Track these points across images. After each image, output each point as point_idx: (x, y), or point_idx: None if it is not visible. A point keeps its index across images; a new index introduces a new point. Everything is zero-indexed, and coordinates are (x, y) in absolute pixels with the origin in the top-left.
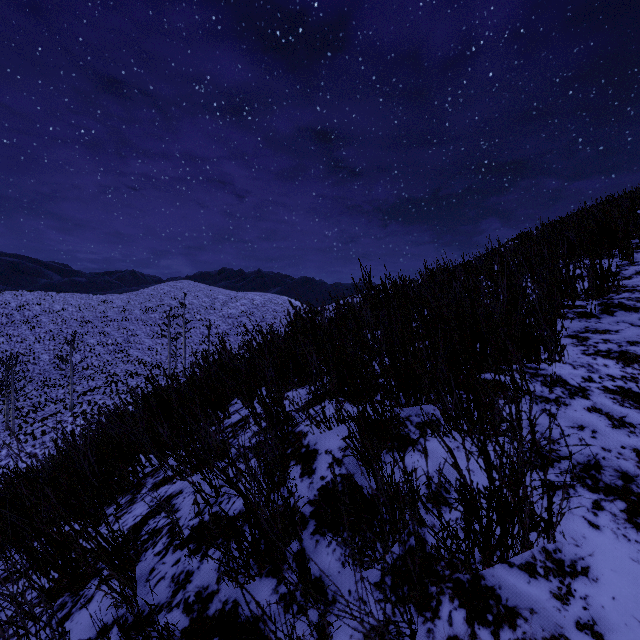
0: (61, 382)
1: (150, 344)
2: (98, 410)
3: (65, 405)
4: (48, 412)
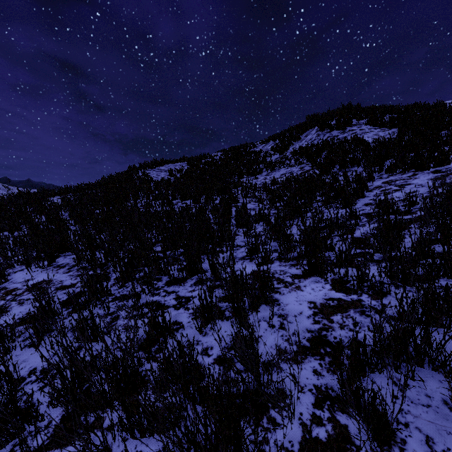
0: None
1: None
2: None
3: None
4: None
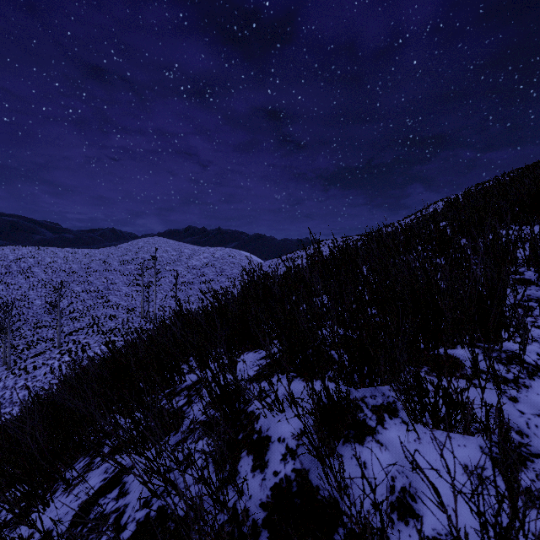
0: (51, 323)
1: (126, 291)
2: (81, 348)
3: (54, 344)
4: (39, 349)
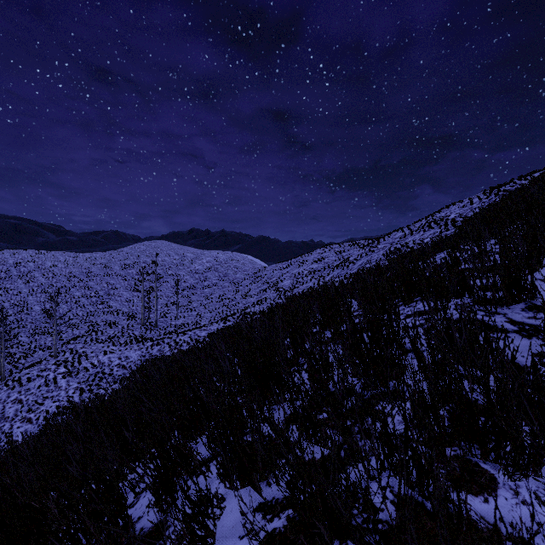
0: (50, 330)
1: (127, 296)
2: (78, 358)
3: (51, 352)
4: (36, 358)
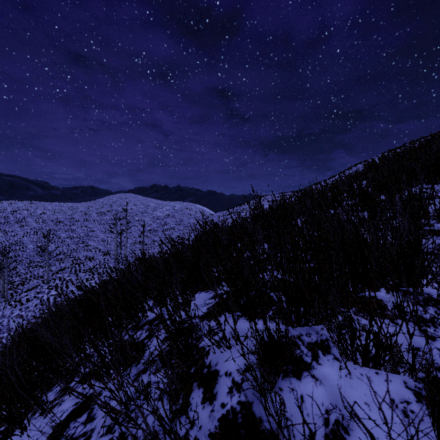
0: (41, 264)
1: (103, 237)
2: (66, 284)
3: (43, 280)
4: (32, 285)
